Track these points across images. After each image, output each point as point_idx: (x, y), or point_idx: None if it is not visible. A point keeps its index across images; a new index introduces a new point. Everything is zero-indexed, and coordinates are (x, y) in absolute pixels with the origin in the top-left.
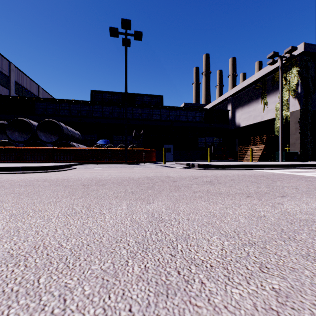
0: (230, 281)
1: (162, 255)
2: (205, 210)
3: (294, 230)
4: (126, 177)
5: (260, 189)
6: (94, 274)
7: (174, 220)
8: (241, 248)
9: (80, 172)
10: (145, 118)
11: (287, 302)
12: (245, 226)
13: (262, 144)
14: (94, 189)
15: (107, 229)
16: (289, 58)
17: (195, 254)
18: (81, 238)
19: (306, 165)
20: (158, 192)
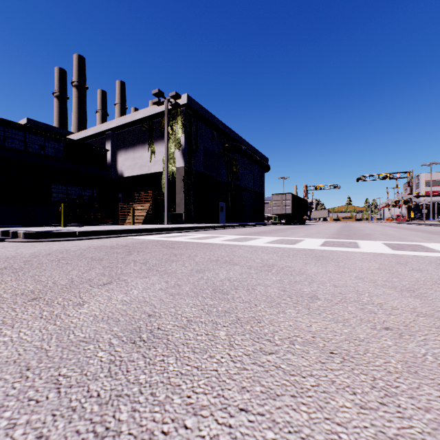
0: None
1: None
2: None
3: None
4: None
5: (88, 273)
6: None
7: None
8: None
9: None
10: None
11: None
12: None
13: (148, 202)
14: None
15: None
16: (174, 105)
17: None
18: None
19: (185, 228)
20: None
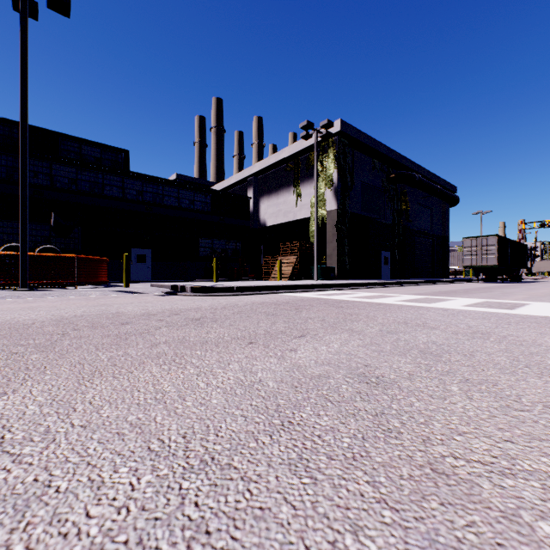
0: None
1: None
2: (149, 388)
3: (296, 402)
4: None
5: (275, 326)
6: None
7: (39, 440)
8: (175, 484)
9: None
10: (87, 191)
11: None
12: (215, 415)
13: (294, 254)
14: None
15: None
16: (325, 135)
17: None
18: None
19: (342, 285)
20: (59, 357)
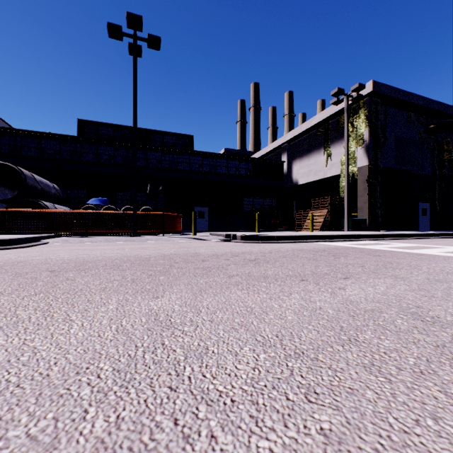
0: (258, 426)
1: (155, 390)
2: (240, 303)
3: (357, 327)
4: (130, 255)
5: (319, 269)
6: (6, 450)
7: (189, 325)
8: (283, 362)
9: (53, 249)
10: (167, 168)
11: (340, 452)
12: (293, 326)
13: (325, 208)
14: (68, 277)
15: (68, 350)
16: (356, 98)
17: (210, 382)
18: (8, 372)
19: (375, 236)
20: (175, 279)
